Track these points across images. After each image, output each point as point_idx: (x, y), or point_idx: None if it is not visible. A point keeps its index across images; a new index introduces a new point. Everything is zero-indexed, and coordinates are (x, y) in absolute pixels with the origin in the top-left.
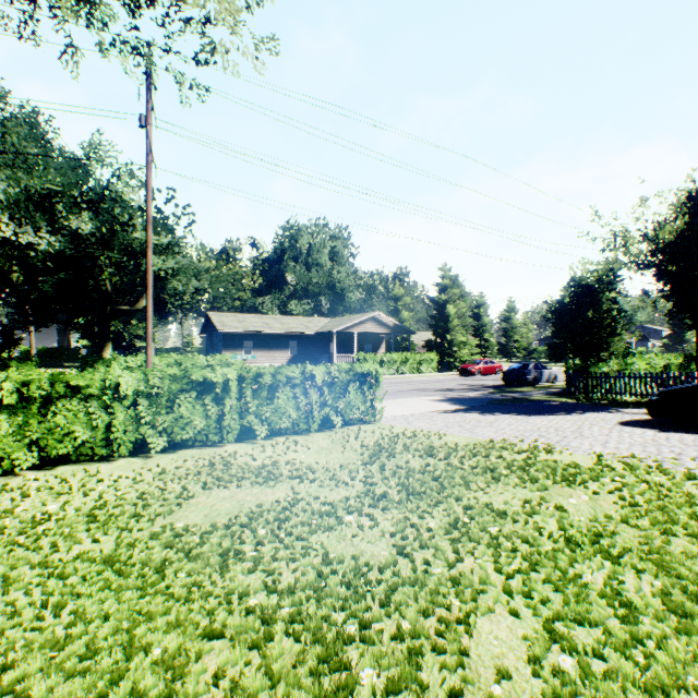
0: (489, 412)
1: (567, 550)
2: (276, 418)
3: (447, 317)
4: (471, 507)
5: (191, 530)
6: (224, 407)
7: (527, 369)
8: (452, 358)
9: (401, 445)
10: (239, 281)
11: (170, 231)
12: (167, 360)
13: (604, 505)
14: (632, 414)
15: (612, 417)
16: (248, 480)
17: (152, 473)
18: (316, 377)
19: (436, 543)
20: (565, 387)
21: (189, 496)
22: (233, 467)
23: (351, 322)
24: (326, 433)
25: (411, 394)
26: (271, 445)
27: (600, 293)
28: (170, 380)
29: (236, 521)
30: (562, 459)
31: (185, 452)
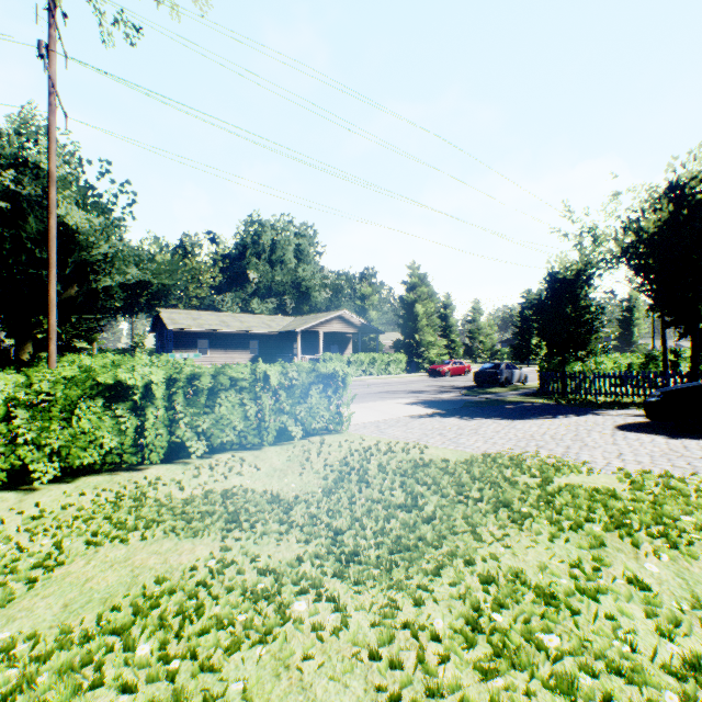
0: (468, 417)
1: (698, 691)
2: (218, 430)
3: (416, 317)
4: (493, 579)
5: (12, 654)
6: (145, 418)
7: (499, 369)
8: (420, 358)
9: (376, 464)
10: (189, 272)
11: (103, 210)
12: (102, 361)
13: (693, 569)
14: (622, 417)
15: (603, 420)
16: (162, 525)
17: (22, 518)
18: (270, 379)
19: (457, 682)
20: (539, 388)
21: (53, 564)
22: (148, 502)
23: (317, 320)
24: (282, 447)
25: (381, 396)
26: (209, 466)
27: (578, 289)
28: (68, 383)
29: (108, 621)
30: (584, 482)
31: (89, 480)
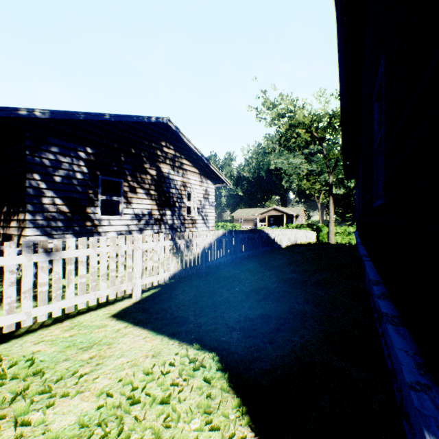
0: None
1: None
2: None
3: None
4: None
5: None
6: None
7: None
8: None
9: None
10: None
11: None
12: None
13: None
14: None
15: None
16: None
17: None
18: None
19: None
20: None
21: None
22: None
23: None
24: None
25: None
26: None
27: None
28: None
29: None
30: None
31: None
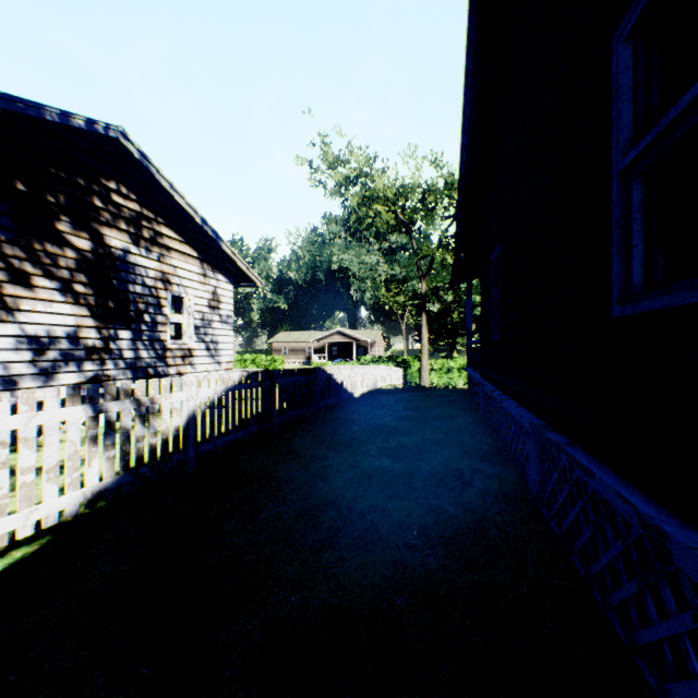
0: None
1: None
2: None
3: None
4: None
5: None
6: None
7: None
8: None
9: None
10: None
11: None
12: None
13: None
14: None
15: None
16: None
17: None
18: None
19: None
20: None
21: None
22: None
23: None
24: None
25: None
26: None
27: None
28: None
29: None
30: None
31: None
